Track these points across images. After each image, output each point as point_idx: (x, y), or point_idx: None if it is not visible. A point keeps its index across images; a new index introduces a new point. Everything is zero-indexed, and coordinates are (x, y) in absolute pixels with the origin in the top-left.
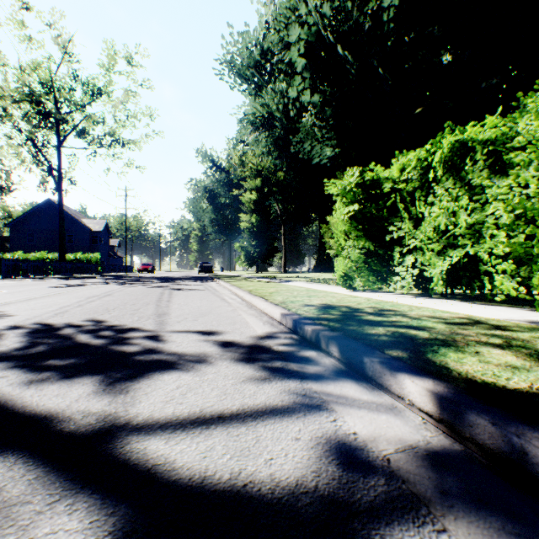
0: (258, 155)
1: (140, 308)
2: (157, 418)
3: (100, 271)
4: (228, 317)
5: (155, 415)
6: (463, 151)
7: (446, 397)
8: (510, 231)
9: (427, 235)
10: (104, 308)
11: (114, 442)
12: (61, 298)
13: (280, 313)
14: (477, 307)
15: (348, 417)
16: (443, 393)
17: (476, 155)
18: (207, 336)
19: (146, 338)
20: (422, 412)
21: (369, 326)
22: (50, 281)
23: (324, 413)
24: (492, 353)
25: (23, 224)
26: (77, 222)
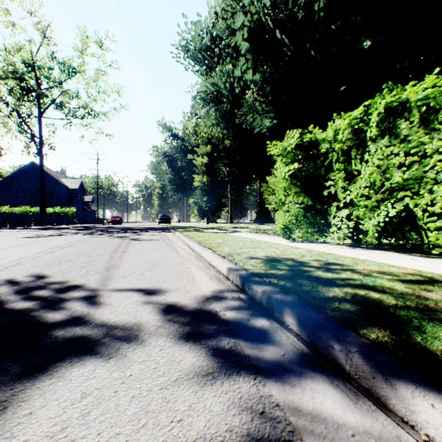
0: (208, 126)
1: (93, 260)
2: None
3: (76, 223)
4: (176, 271)
5: None
6: (399, 111)
7: None
8: None
9: (364, 190)
10: (57, 260)
11: None
12: (24, 249)
13: (226, 268)
14: (417, 260)
15: None
16: None
17: (414, 113)
18: (149, 296)
19: (81, 299)
20: None
21: (323, 286)
22: (27, 232)
23: None
24: None
25: (10, 183)
26: (56, 181)
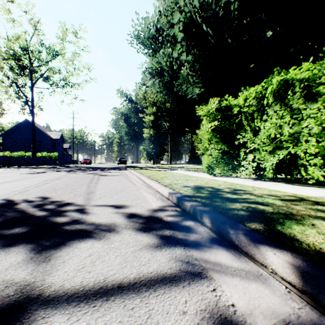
0: (154, 93)
1: (76, 188)
2: (67, 289)
3: (58, 163)
4: (134, 195)
5: (66, 285)
6: (286, 86)
7: (308, 272)
8: (319, 137)
9: (262, 140)
10: (52, 188)
11: (22, 319)
12: (27, 181)
13: (168, 192)
14: (296, 188)
15: (224, 286)
16: (304, 267)
17: (295, 88)
18: (118, 209)
19: (76, 210)
20: (285, 281)
21: (229, 202)
22: (24, 170)
23: (205, 282)
24: (324, 225)
25: (10, 134)
26: (43, 134)
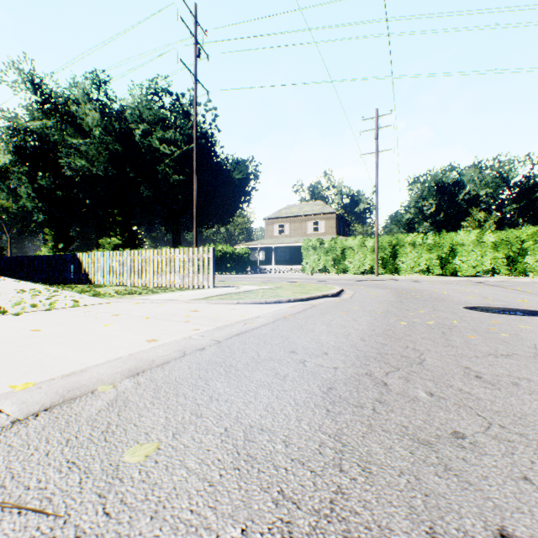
0: None
1: None
2: None
3: None
4: None
5: None
6: None
7: None
8: None
9: None
10: None
11: None
12: None
13: None
14: None
15: None
16: None
17: None
18: None
19: None
20: None
21: None
22: None
23: None
24: None
25: None
26: None
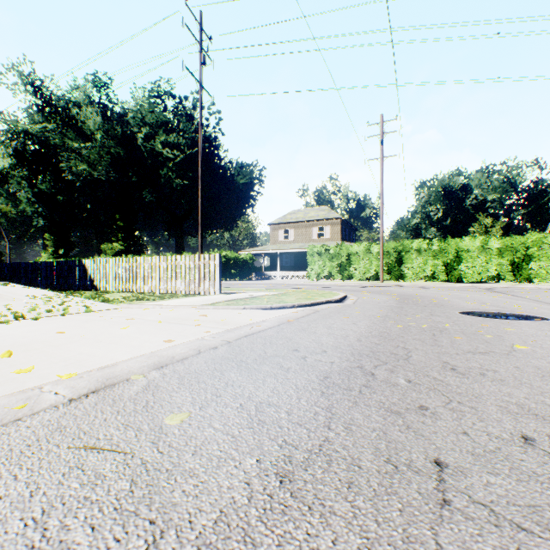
0: None
1: None
2: None
3: None
4: None
5: None
6: None
7: None
8: None
9: None
10: None
11: None
12: None
13: None
14: None
15: None
16: None
17: None
18: None
19: None
20: None
21: None
22: None
23: None
24: None
25: None
26: None
